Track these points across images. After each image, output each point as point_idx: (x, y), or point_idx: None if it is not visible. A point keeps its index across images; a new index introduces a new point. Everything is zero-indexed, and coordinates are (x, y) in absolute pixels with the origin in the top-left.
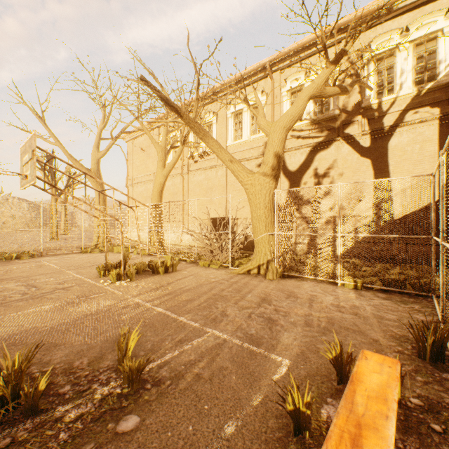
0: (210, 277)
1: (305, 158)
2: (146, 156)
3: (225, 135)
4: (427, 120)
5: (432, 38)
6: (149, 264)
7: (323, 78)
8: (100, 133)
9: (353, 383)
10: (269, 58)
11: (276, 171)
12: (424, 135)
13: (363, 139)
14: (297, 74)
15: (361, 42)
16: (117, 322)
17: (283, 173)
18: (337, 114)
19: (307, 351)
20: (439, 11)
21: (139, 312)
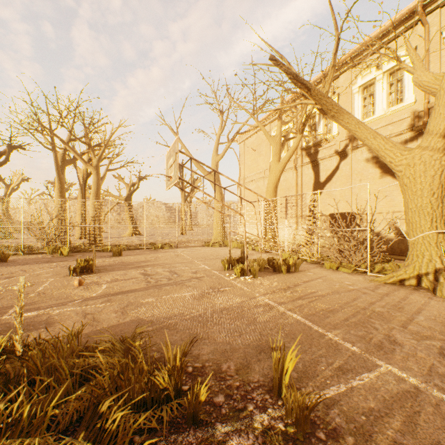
0: (345, 283)
1: None
2: (257, 154)
3: None
4: None
5: None
6: (268, 261)
7: None
8: (218, 138)
9: None
10: None
11: None
12: None
13: None
14: None
15: None
16: (253, 323)
17: None
18: None
19: None
20: None
21: (274, 315)
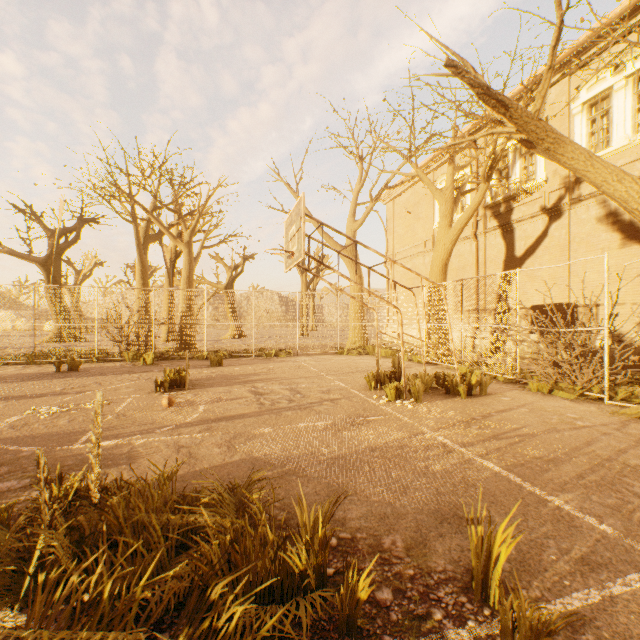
0: (568, 416)
1: None
2: (413, 218)
3: None
4: None
5: None
6: (435, 378)
7: None
8: (356, 197)
9: None
10: None
11: None
12: None
13: None
14: None
15: None
16: (423, 474)
17: None
18: None
19: None
20: None
21: (455, 463)
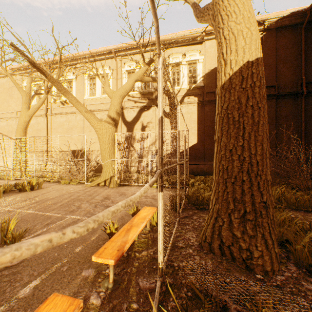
0: (70, 190)
1: (136, 114)
2: (9, 96)
3: (83, 91)
4: (193, 103)
5: (195, 63)
6: (15, 185)
7: (143, 71)
8: None
9: (135, 216)
10: (114, 47)
11: (116, 121)
12: (192, 110)
13: (166, 108)
14: (132, 62)
15: (165, 54)
16: None
17: (123, 122)
18: (153, 91)
19: (124, 216)
20: (197, 50)
21: (12, 215)
